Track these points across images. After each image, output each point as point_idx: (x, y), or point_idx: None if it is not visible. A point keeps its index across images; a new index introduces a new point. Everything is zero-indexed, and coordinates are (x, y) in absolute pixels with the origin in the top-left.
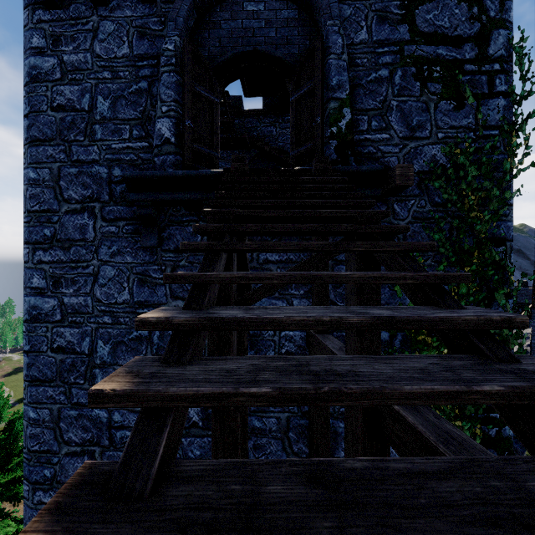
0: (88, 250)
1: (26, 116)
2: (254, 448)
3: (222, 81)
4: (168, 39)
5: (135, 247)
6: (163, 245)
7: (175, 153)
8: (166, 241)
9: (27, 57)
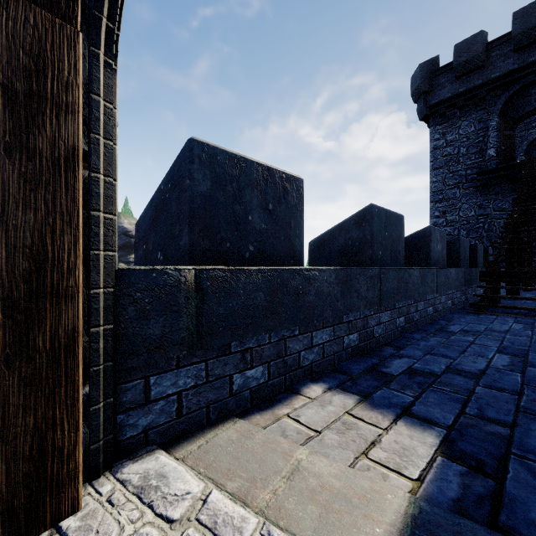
0: (456, 200)
1: (431, 162)
2: (534, 263)
3: (516, 125)
4: (492, 121)
5: (477, 196)
6: (489, 193)
7: (496, 160)
8: (491, 191)
9: (432, 142)
